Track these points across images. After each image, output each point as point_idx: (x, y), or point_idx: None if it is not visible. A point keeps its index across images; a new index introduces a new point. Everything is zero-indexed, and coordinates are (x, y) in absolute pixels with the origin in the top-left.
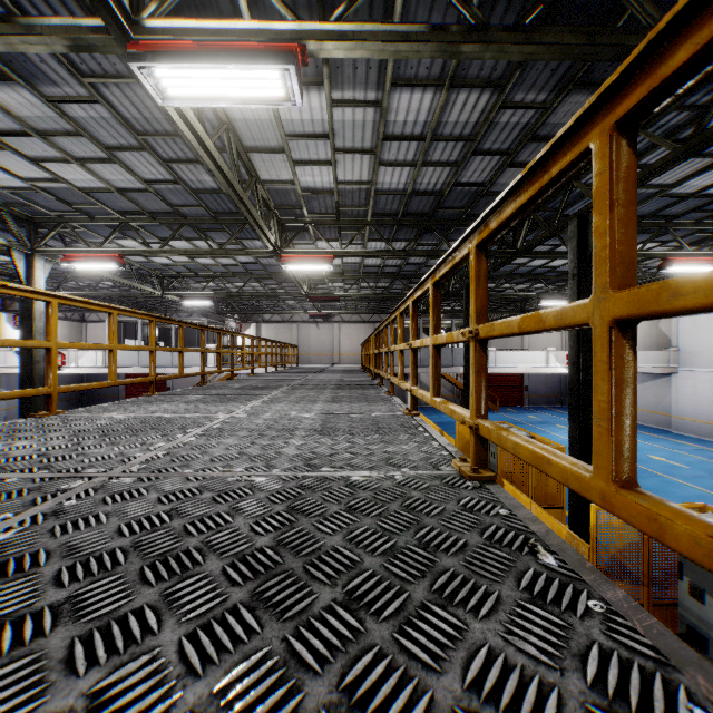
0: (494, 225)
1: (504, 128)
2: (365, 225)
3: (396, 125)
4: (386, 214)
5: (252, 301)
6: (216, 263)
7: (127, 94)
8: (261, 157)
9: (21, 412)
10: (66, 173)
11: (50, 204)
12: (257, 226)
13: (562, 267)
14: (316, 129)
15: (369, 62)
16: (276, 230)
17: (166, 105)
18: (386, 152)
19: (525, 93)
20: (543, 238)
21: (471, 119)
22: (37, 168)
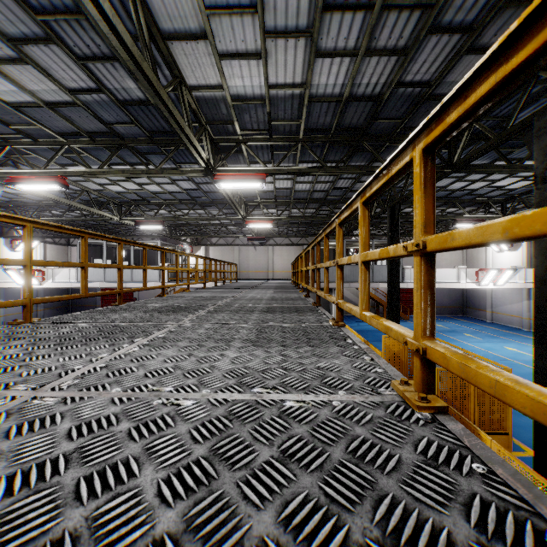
0: None
1: None
2: (297, 142)
3: None
4: (318, 129)
5: (200, 227)
6: (163, 190)
7: None
8: (182, 50)
9: None
10: None
11: None
12: (183, 134)
13: (479, 190)
14: None
15: None
16: (209, 147)
17: None
18: (324, 34)
19: None
20: (490, 146)
21: None
22: None
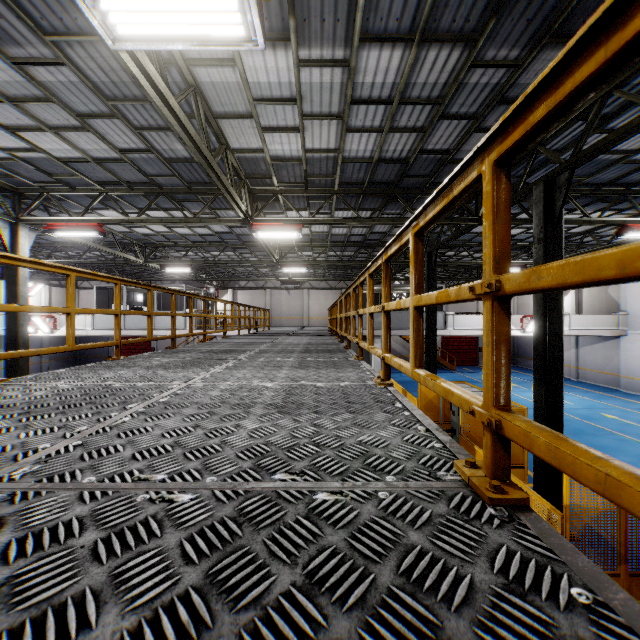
0: (539, 113)
1: (472, 90)
2: (333, 194)
3: (363, 87)
4: (352, 183)
5: (228, 269)
6: (193, 233)
7: (92, 55)
8: (230, 124)
9: (7, 373)
10: (43, 142)
11: (32, 175)
12: (228, 193)
13: (518, 236)
14: (284, 93)
15: (337, 15)
16: (247, 198)
17: (117, 48)
18: (353, 117)
19: (497, 49)
20: None
21: (440, 80)
22: (14, 138)
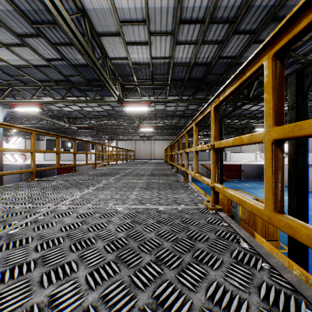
0: None
1: (256, 11)
2: (167, 86)
3: (187, 11)
4: (178, 79)
5: (113, 130)
6: (93, 110)
7: None
8: (107, 40)
9: None
10: (3, 55)
11: (2, 76)
12: (107, 83)
13: None
14: (138, 17)
15: None
16: (120, 88)
17: None
18: (180, 34)
19: None
20: None
21: (236, 4)
22: None
